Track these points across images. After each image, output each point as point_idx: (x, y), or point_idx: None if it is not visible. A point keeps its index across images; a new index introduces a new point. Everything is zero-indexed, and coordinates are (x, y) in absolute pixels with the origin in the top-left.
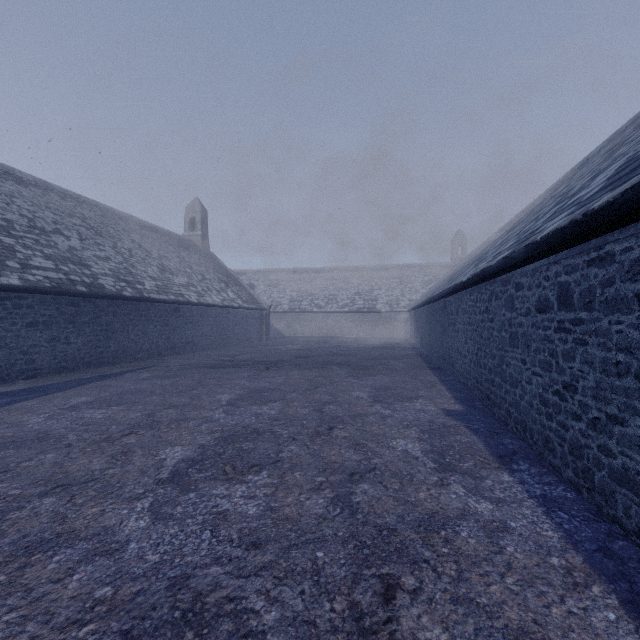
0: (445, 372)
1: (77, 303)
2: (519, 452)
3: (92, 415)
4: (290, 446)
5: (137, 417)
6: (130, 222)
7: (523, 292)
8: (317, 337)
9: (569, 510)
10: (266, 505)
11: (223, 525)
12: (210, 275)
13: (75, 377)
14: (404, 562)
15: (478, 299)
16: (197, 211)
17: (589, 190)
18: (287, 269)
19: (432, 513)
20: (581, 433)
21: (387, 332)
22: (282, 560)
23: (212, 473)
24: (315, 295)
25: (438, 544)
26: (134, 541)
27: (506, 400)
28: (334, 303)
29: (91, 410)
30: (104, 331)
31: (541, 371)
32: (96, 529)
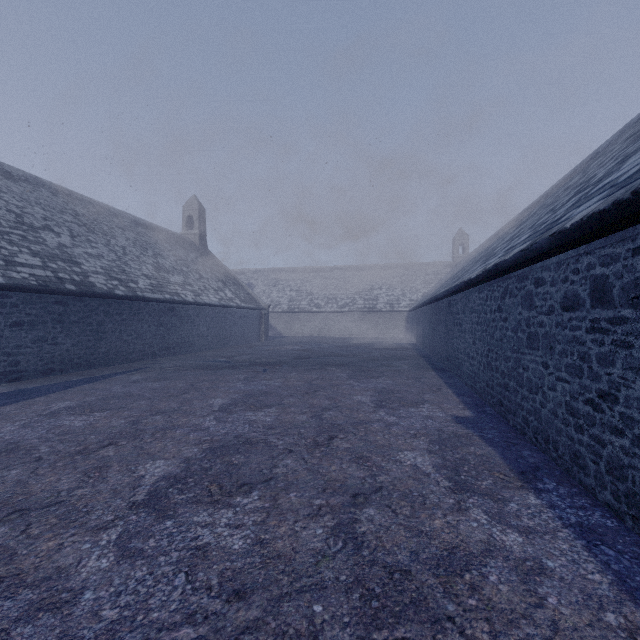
0: (450, 374)
1: (65, 302)
2: (542, 467)
3: (72, 422)
4: (285, 460)
5: (120, 425)
6: (125, 219)
7: (545, 288)
8: (317, 337)
9: (614, 544)
10: (255, 537)
11: (201, 565)
12: (207, 274)
13: (62, 379)
14: (423, 620)
15: (489, 297)
16: (194, 209)
17: (623, 172)
18: (286, 268)
19: (452, 548)
20: (623, 451)
21: (388, 332)
22: (271, 617)
23: (195, 494)
24: (315, 295)
25: (463, 593)
26: (90, 589)
27: (523, 407)
28: (334, 303)
29: (72, 417)
30: (95, 331)
31: (568, 376)
32: (47, 571)
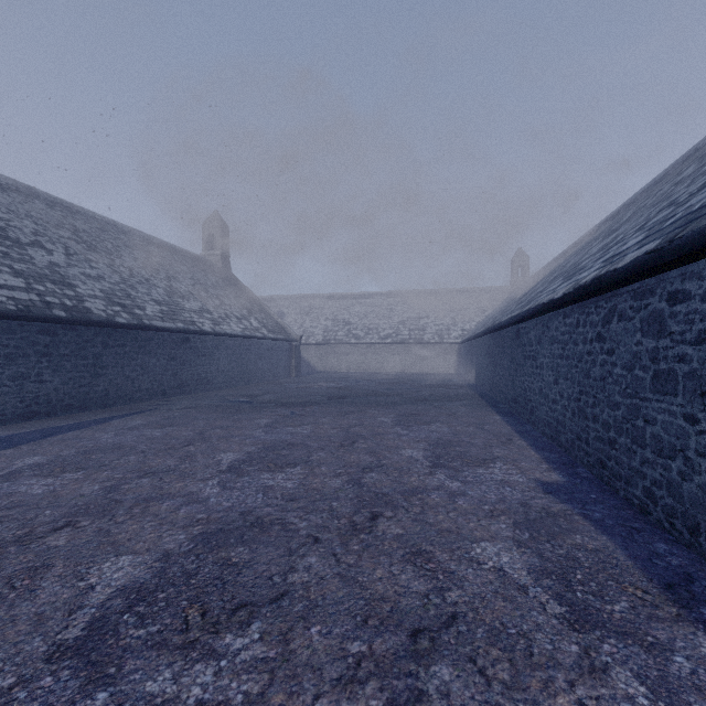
0: (519, 419)
1: (53, 331)
2: (696, 575)
3: (29, 488)
4: (308, 557)
5: (91, 493)
6: (135, 237)
7: (690, 305)
8: (355, 372)
9: None
10: None
11: None
12: (230, 300)
13: (45, 425)
14: None
15: (581, 322)
16: (216, 227)
17: None
18: (321, 295)
19: None
20: None
21: (436, 367)
22: None
23: (161, 627)
24: (353, 324)
25: None
26: None
27: (645, 475)
28: (375, 333)
29: (33, 479)
30: (90, 366)
31: None
32: None
